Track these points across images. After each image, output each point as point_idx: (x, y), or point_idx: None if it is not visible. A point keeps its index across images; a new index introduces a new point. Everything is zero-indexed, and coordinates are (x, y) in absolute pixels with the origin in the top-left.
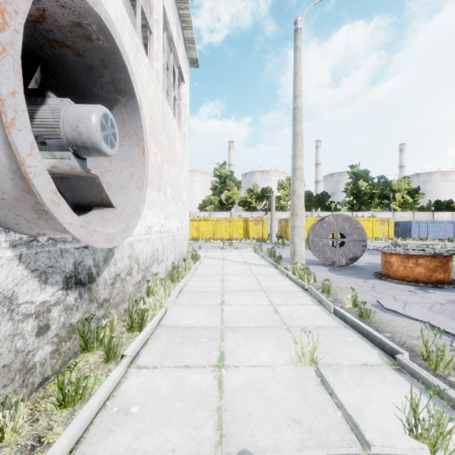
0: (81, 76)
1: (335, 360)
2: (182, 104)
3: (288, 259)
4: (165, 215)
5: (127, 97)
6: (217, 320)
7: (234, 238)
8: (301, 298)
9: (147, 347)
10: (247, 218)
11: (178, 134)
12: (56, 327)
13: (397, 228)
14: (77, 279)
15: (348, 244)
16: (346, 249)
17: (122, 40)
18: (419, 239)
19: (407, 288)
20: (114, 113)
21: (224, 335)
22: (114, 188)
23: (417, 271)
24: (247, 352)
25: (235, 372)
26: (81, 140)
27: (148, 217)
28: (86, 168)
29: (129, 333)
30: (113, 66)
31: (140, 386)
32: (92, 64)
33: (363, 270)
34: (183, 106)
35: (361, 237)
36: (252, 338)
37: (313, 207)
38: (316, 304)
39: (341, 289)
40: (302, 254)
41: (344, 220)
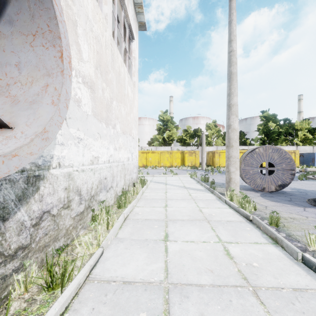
0: None
1: None
2: (132, 57)
3: (220, 184)
4: (114, 147)
5: None
6: (160, 269)
7: (173, 166)
8: (249, 233)
9: None
10: (184, 151)
11: (128, 79)
12: None
13: (301, 158)
14: None
15: (277, 172)
16: (275, 176)
17: None
18: None
19: None
20: None
21: (169, 305)
22: (20, 103)
23: None
24: None
25: None
26: None
27: (94, 147)
28: None
29: (48, 291)
30: None
31: None
32: None
33: (294, 196)
34: (133, 59)
35: (290, 166)
36: (210, 315)
37: None
38: (270, 243)
39: (287, 220)
40: (237, 181)
41: (273, 151)
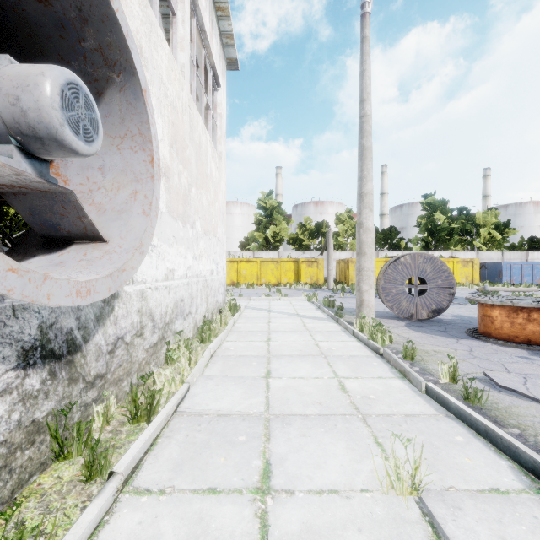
0: (51, 39)
1: (446, 479)
2: (217, 114)
3: (352, 311)
4: (193, 255)
5: (124, 75)
6: (260, 403)
7: (282, 283)
8: (375, 368)
9: (155, 450)
10: (299, 259)
11: (212, 151)
12: (3, 430)
13: (482, 271)
14: (45, 351)
15: (431, 291)
16: (428, 298)
17: (127, 9)
18: (511, 284)
19: (518, 353)
20: (107, 101)
21: (270, 430)
22: (107, 212)
23: (530, 330)
24: (306, 462)
25: (288, 505)
26: (27, 123)
27: (169, 256)
28: (48, 177)
29: (132, 424)
30: (97, 20)
31: (132, 533)
32: (64, 17)
33: (451, 326)
34: (219, 117)
35: (447, 283)
36: (312, 436)
37: (378, 245)
38: (397, 377)
39: (428, 354)
40: (371, 304)
41: (425, 260)
